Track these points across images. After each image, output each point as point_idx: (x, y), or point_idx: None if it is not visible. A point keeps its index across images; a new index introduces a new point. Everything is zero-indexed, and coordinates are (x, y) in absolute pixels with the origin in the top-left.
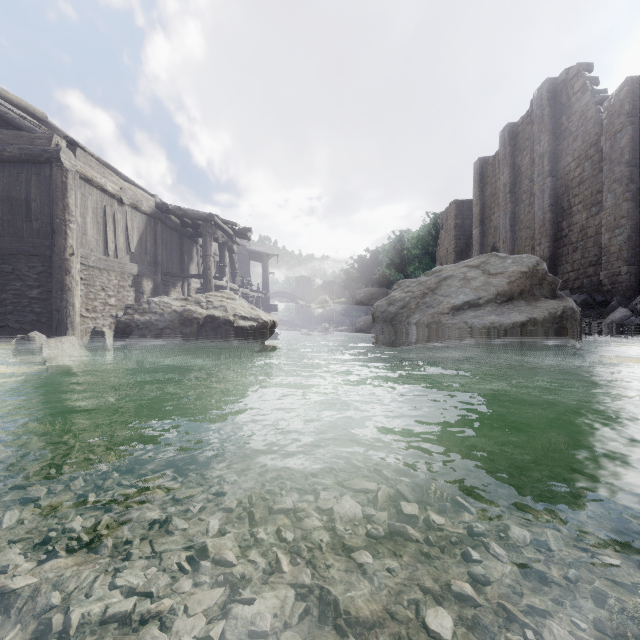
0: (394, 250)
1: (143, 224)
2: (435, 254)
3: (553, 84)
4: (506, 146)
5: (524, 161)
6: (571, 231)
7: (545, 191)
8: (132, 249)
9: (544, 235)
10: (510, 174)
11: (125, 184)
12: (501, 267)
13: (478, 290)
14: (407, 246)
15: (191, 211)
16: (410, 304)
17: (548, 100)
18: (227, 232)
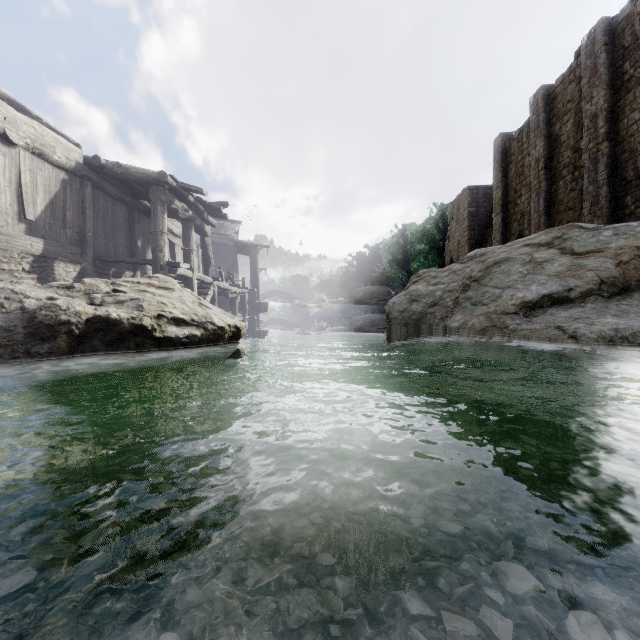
0: (397, 245)
1: (58, 183)
2: (443, 248)
3: (610, 24)
4: (539, 113)
5: (565, 128)
6: (639, 207)
7: (599, 160)
8: (29, 215)
9: (598, 215)
10: (545, 146)
11: (18, 115)
12: (594, 242)
13: (563, 277)
14: (411, 240)
15: (135, 169)
16: (444, 300)
17: (604, 44)
18: (193, 205)
